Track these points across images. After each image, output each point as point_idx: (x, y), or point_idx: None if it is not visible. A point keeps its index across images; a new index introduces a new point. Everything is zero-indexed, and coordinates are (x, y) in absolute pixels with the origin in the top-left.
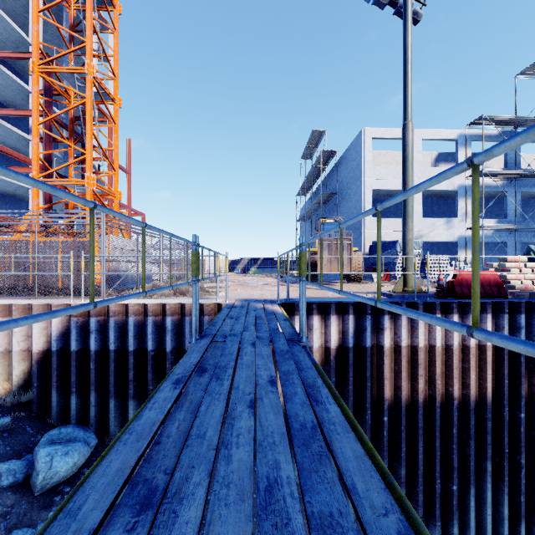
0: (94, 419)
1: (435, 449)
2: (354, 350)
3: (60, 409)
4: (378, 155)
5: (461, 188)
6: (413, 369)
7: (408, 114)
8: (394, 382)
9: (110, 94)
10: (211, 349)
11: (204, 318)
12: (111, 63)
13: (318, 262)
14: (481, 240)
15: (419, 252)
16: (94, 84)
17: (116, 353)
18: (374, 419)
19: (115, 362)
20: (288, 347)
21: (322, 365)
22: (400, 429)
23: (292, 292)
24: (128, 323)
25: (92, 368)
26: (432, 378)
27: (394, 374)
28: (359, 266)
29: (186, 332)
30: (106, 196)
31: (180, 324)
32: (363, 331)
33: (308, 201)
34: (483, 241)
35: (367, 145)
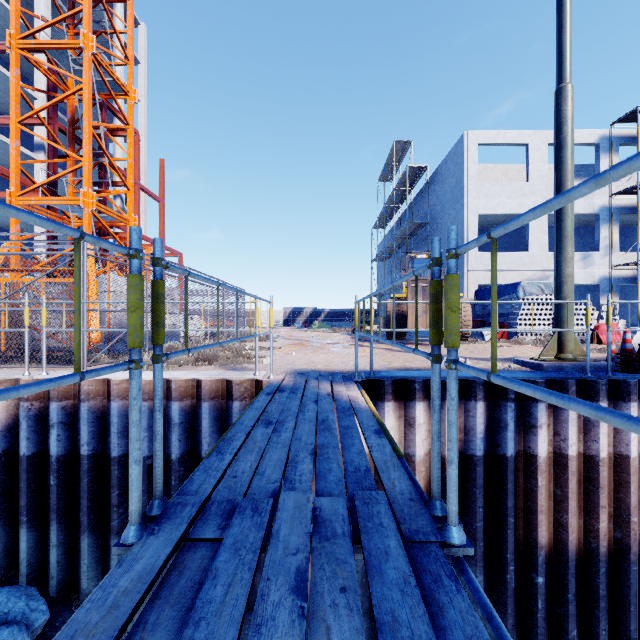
0: (56, 567)
1: (627, 634)
2: (486, 461)
3: (4, 548)
4: (483, 170)
5: (604, 210)
6: (588, 495)
7: (566, 71)
8: (553, 516)
9: (121, 82)
10: (155, 608)
11: (233, 405)
12: (141, 67)
13: (409, 313)
14: (633, 282)
15: (550, 298)
16: (94, 64)
17: (91, 460)
18: (518, 577)
19: (90, 475)
20: (422, 598)
21: (429, 485)
22: (567, 598)
23: (375, 358)
24: (110, 411)
25: (52, 484)
26: (622, 511)
27: (555, 503)
28: (465, 318)
29: (204, 427)
30: (117, 224)
31: (195, 414)
32: (500, 429)
33: (386, 236)
34: (639, 283)
35: (471, 154)
